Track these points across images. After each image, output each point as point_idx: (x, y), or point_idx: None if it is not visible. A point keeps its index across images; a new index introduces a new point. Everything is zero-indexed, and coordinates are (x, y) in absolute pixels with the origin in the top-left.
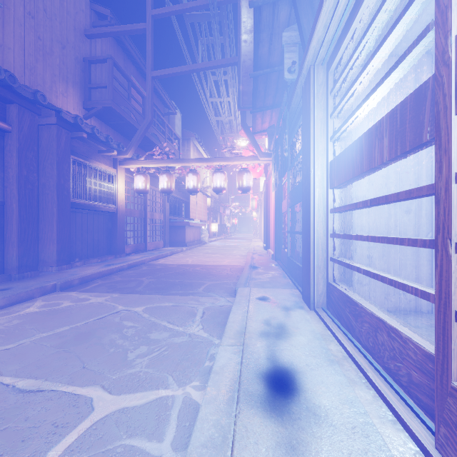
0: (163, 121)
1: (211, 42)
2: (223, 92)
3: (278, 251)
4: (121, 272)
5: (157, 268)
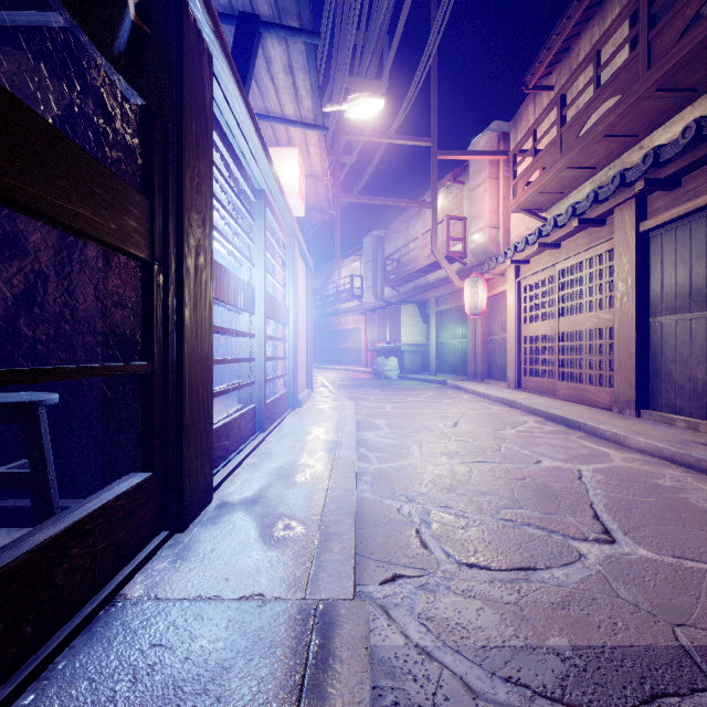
0: None
1: None
2: None
3: None
4: None
5: None
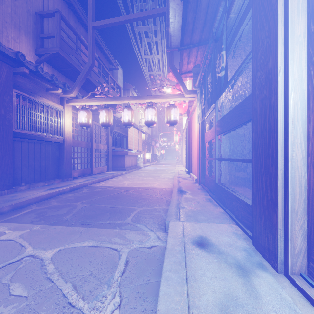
0: (107, 73)
1: (144, 7)
2: (154, 49)
3: (201, 176)
4: (61, 195)
5: (95, 191)
